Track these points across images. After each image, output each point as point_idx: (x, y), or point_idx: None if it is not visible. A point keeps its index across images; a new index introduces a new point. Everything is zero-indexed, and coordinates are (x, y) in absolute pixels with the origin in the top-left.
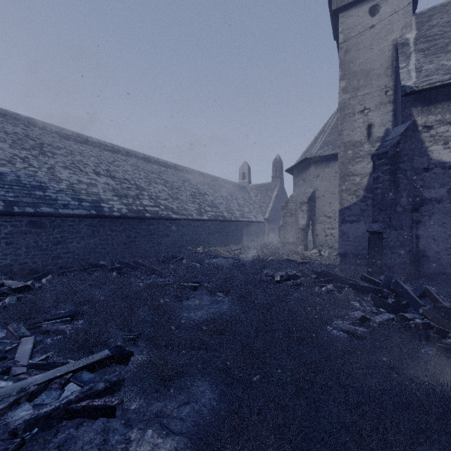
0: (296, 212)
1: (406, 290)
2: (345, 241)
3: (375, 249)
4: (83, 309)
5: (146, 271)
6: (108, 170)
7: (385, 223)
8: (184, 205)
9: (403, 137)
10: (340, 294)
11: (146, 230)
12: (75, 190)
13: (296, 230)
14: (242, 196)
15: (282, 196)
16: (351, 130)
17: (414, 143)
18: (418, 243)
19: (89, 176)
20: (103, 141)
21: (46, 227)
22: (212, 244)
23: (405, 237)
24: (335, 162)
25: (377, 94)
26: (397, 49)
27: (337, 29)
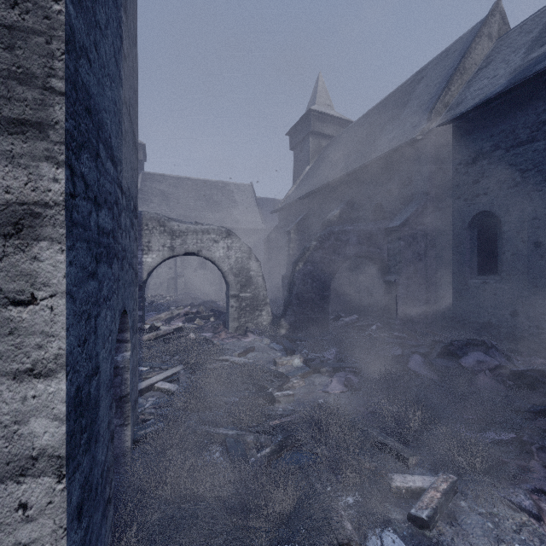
0: None
1: None
2: None
3: None
4: None
5: None
6: None
7: None
8: None
9: None
10: None
11: None
12: None
13: None
14: None
15: None
16: None
17: None
18: None
19: None
20: None
21: None
22: None
23: None
24: None
25: None
26: None
27: None
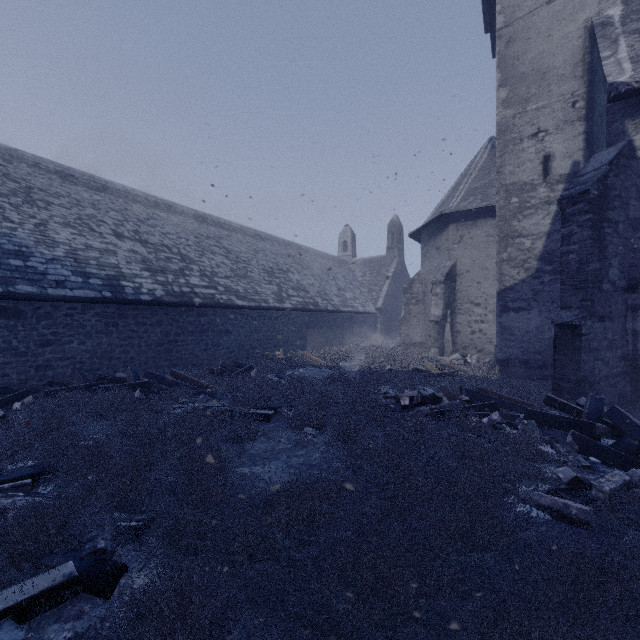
0: (425, 297)
1: (638, 425)
2: (507, 340)
3: (567, 353)
4: (59, 463)
5: (190, 389)
6: (138, 231)
7: (583, 310)
8: (255, 286)
9: (613, 166)
10: (514, 430)
11: (194, 324)
12: (78, 260)
13: (425, 324)
14: (343, 276)
15: (401, 275)
16: (517, 164)
17: (629, 177)
18: (637, 343)
19: (105, 239)
20: (132, 189)
21: (25, 317)
22: (298, 346)
23: (616, 332)
24: (486, 220)
25: (559, 108)
26: (594, 33)
27: (493, 10)
